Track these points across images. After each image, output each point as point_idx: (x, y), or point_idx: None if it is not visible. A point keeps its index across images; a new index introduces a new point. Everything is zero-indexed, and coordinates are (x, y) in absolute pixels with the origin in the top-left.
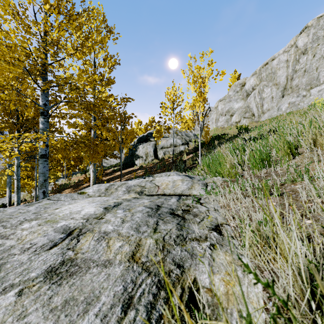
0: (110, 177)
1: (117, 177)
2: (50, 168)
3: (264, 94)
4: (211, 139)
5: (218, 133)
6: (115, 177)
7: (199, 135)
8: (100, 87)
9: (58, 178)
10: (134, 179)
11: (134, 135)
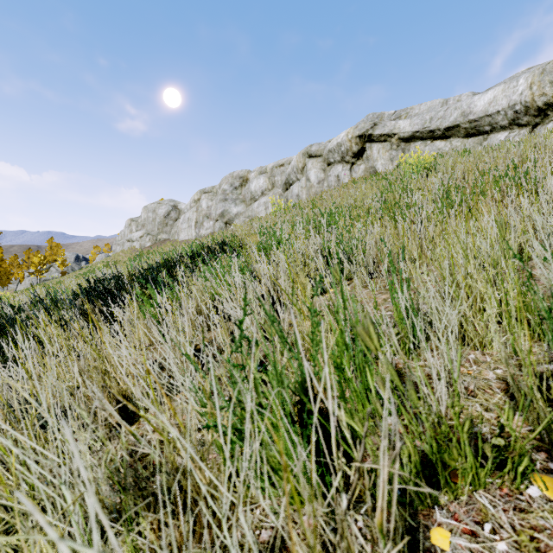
0: None
1: None
2: None
3: (117, 250)
4: None
5: None
6: None
7: None
8: None
9: None
10: None
11: None
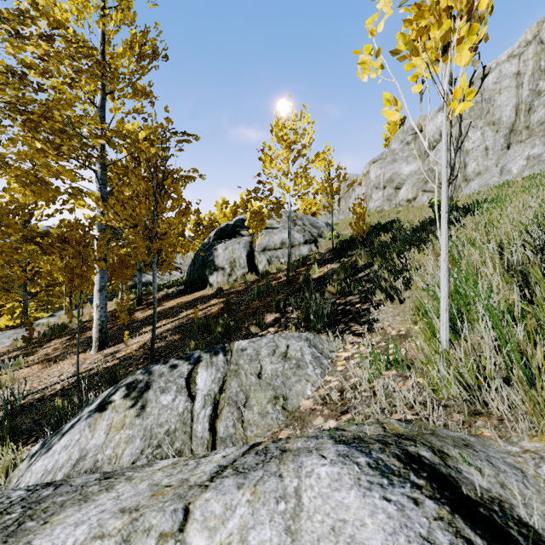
0: (152, 314)
1: (165, 314)
2: (38, 291)
3: (467, 144)
4: (370, 231)
5: (376, 220)
6: (161, 313)
7: (333, 226)
8: (111, 100)
9: (58, 309)
10: (158, 368)
11: (215, 226)
